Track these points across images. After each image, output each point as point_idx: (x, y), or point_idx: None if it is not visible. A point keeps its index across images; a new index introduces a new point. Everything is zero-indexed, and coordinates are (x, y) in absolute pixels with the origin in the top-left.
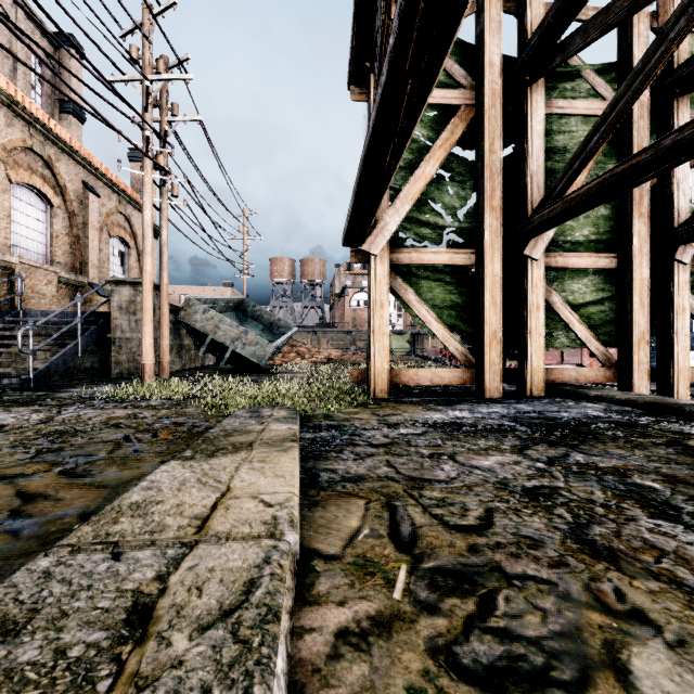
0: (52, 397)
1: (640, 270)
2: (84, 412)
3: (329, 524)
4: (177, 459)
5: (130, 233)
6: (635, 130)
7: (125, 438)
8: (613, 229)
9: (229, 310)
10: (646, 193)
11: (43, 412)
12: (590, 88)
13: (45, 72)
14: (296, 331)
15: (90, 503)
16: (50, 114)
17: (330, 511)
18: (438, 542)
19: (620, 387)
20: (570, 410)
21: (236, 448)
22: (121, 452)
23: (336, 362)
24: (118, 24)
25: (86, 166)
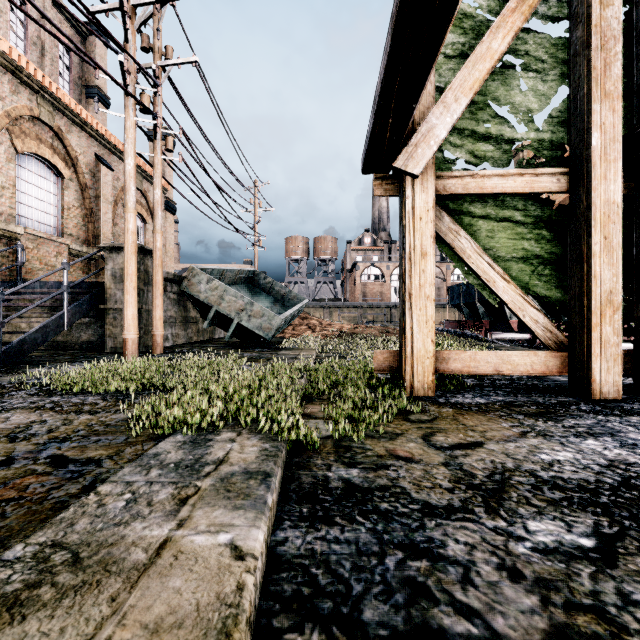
0: None
1: None
2: None
3: None
4: None
5: (147, 208)
6: None
7: None
8: None
9: (240, 282)
10: None
11: None
12: None
13: (72, 59)
14: (309, 304)
15: None
16: (77, 99)
17: None
18: None
19: None
20: None
21: None
22: None
23: (349, 336)
24: None
25: (99, 139)
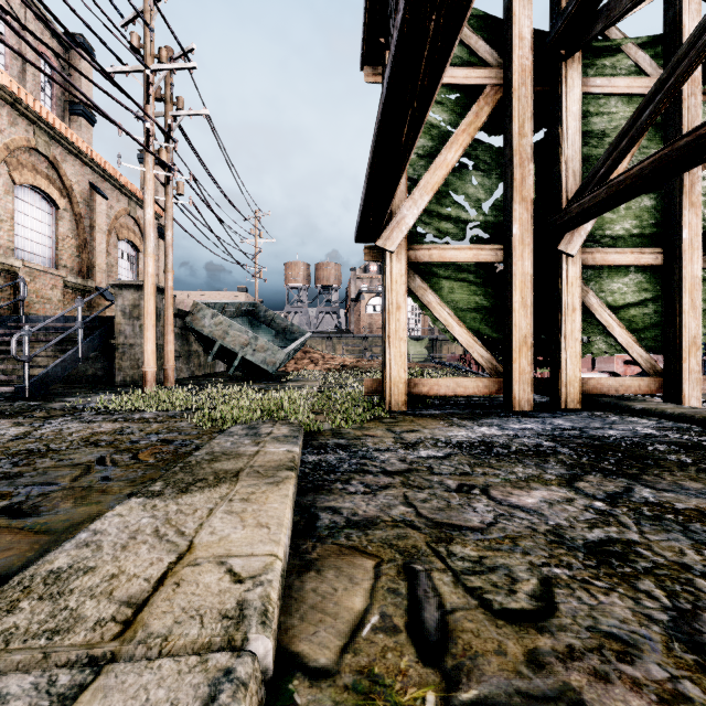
0: (43, 407)
1: (691, 267)
2: (67, 426)
3: (323, 603)
4: (140, 495)
5: (140, 237)
6: (686, 109)
7: (99, 460)
8: (658, 221)
9: (240, 315)
10: (698, 180)
11: (24, 426)
12: (632, 64)
13: (54, 73)
14: (311, 336)
15: (15, 559)
16: (60, 116)
17: (326, 579)
18: (480, 644)
19: (667, 399)
20: (616, 426)
21: (218, 479)
22: (87, 480)
23: (351, 369)
24: (119, 12)
25: (93, 167)
